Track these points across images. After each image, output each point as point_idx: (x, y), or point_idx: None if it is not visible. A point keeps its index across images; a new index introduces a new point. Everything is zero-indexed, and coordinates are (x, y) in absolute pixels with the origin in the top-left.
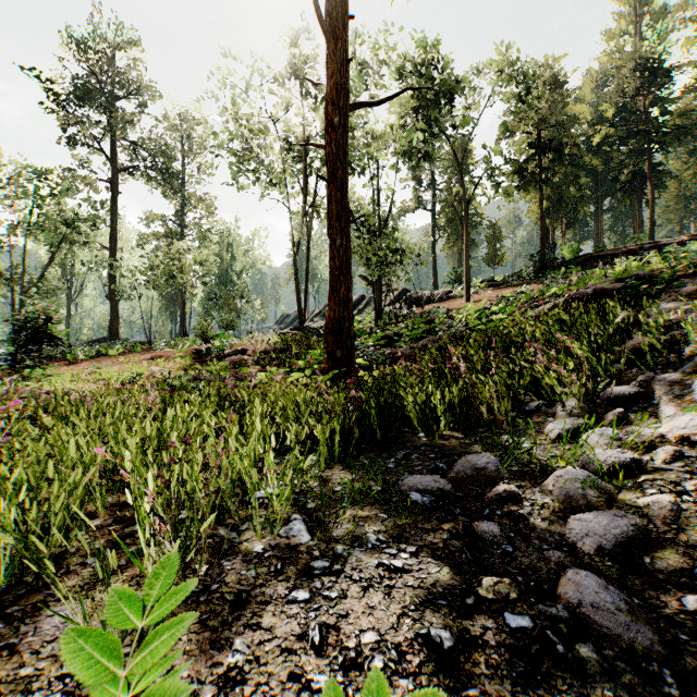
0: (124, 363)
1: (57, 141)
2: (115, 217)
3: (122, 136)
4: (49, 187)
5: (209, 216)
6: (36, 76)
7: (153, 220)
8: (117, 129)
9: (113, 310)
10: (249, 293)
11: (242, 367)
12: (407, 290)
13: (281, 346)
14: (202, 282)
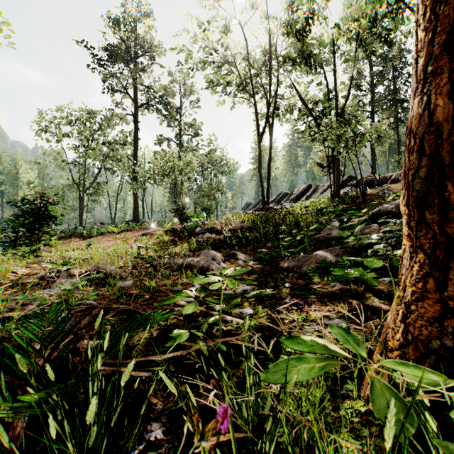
0: (119, 239)
1: (102, 92)
2: (137, 139)
3: (141, 85)
4: (97, 122)
5: (197, 135)
6: (87, 48)
7: (162, 142)
8: (136, 77)
9: (135, 201)
10: (223, 187)
11: (206, 247)
12: (352, 177)
13: (248, 225)
14: (187, 177)
